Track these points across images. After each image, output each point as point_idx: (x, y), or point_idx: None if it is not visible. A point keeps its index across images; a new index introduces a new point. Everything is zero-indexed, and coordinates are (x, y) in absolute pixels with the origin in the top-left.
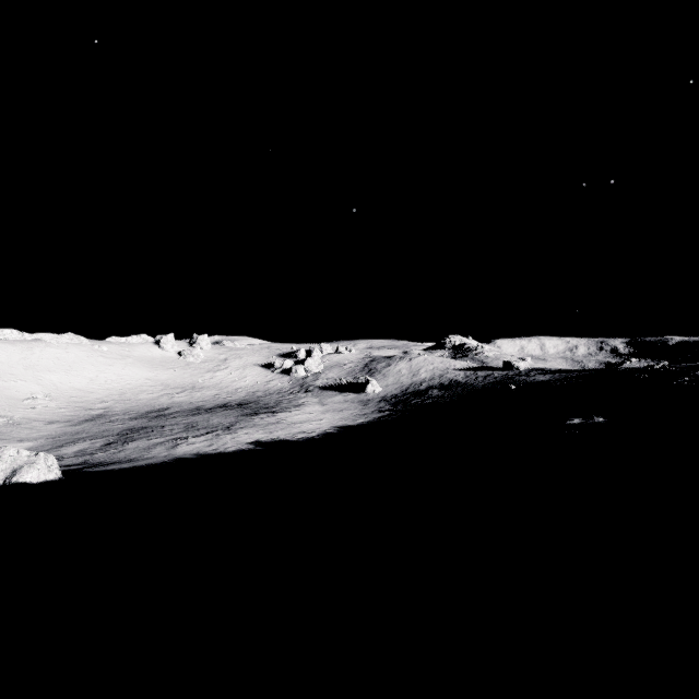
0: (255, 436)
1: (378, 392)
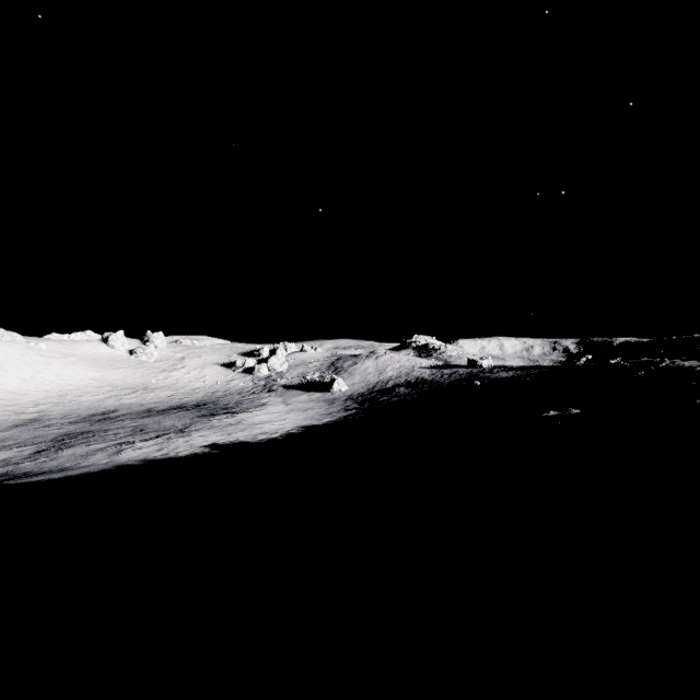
0: (211, 438)
1: (344, 391)
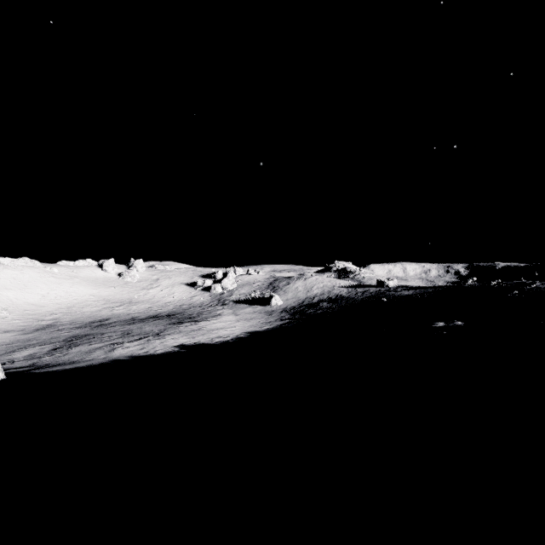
0: (179, 340)
1: (280, 305)
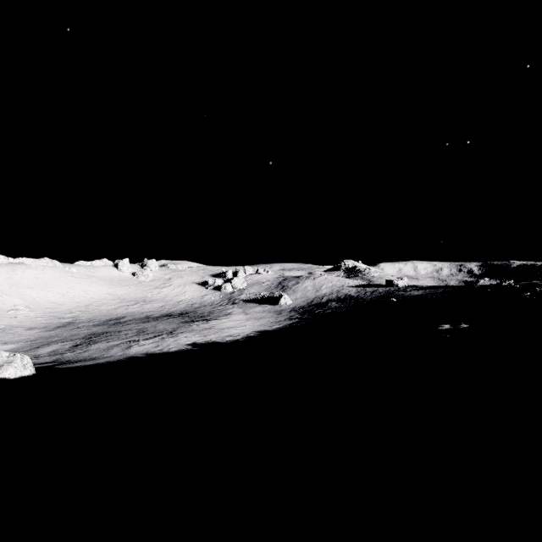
0: (192, 339)
1: (289, 304)
